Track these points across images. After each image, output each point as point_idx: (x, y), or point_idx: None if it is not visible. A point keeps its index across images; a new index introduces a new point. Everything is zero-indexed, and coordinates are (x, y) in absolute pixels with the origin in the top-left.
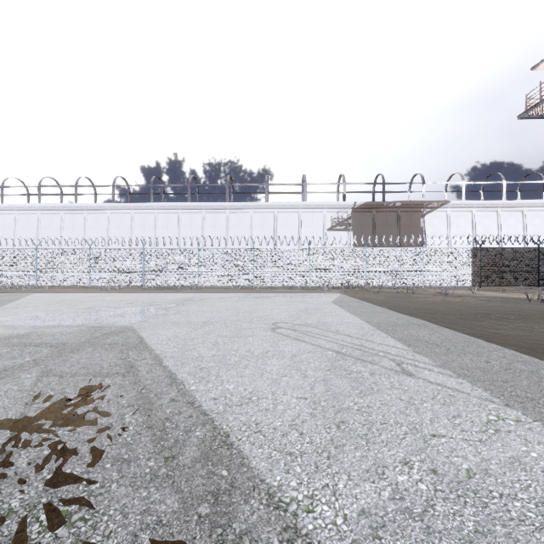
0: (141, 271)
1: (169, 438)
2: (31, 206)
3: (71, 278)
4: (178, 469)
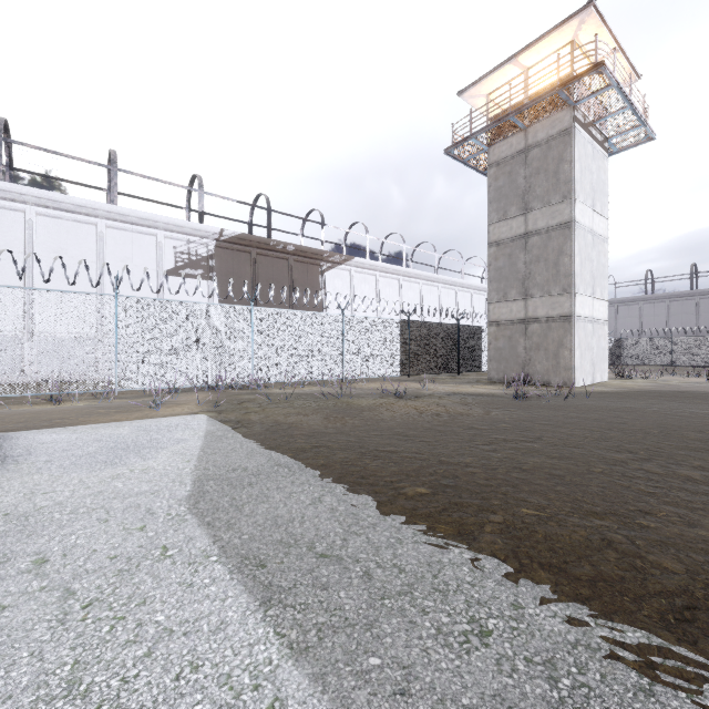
0: None
1: None
2: None
3: None
4: None
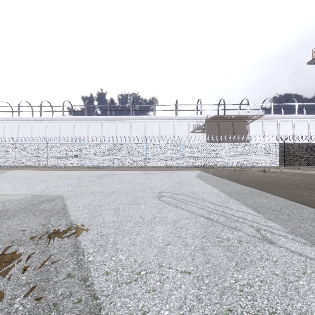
0: (78, 157)
1: None
2: (13, 118)
3: (36, 161)
4: None
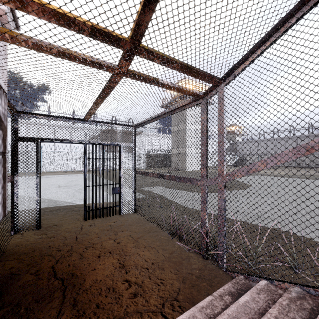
0: None
1: (41, 201)
2: None
3: None
4: (46, 202)
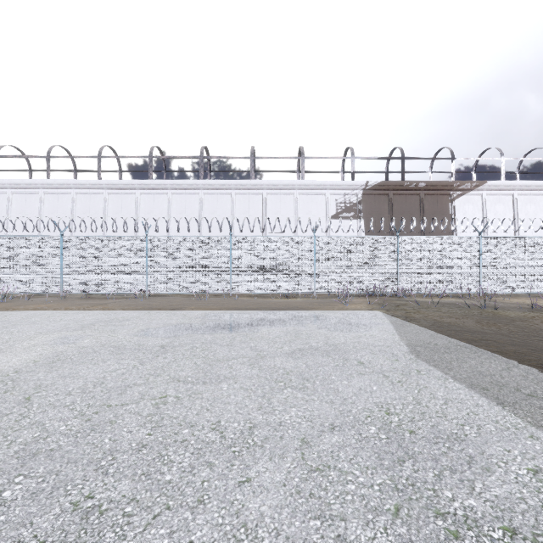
0: (57, 271)
1: None
2: None
3: None
4: None
